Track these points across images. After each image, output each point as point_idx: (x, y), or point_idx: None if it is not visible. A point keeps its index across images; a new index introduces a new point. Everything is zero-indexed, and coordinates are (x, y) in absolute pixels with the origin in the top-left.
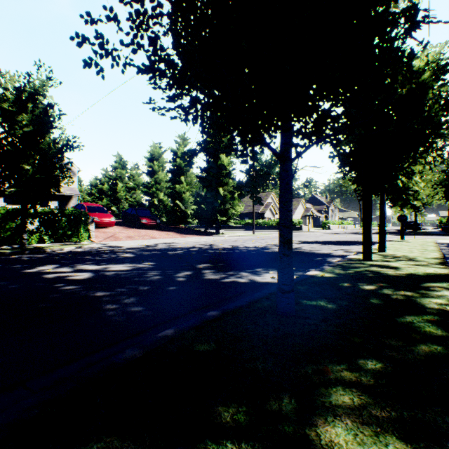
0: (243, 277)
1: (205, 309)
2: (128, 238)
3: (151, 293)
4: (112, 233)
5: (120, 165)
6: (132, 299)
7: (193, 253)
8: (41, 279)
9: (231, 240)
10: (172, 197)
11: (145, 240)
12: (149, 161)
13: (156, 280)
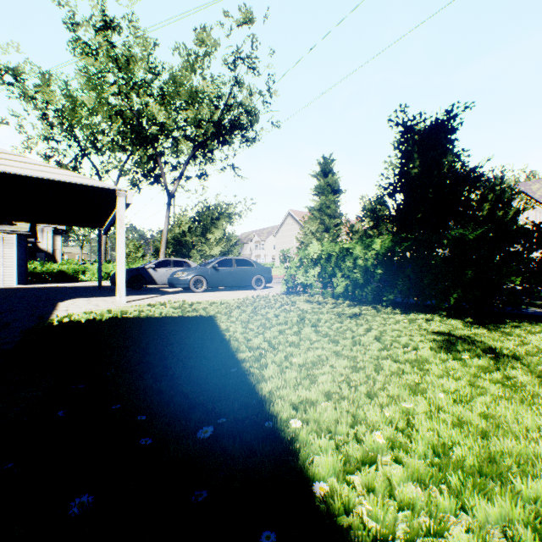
0: None
1: None
2: None
3: None
4: None
5: None
6: None
7: None
8: None
9: None
10: None
11: None
12: None
13: None
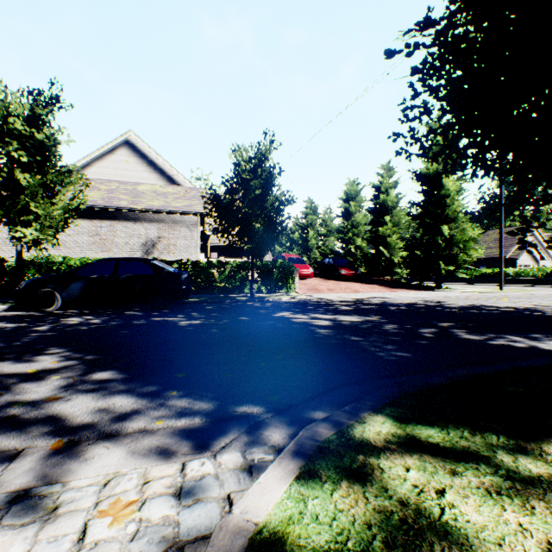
0: (515, 341)
1: (482, 365)
2: (328, 290)
3: (405, 344)
4: (312, 285)
5: (310, 211)
6: (390, 346)
7: (421, 310)
8: (293, 322)
9: (466, 297)
10: (373, 243)
11: (350, 294)
12: (344, 202)
13: (400, 333)
